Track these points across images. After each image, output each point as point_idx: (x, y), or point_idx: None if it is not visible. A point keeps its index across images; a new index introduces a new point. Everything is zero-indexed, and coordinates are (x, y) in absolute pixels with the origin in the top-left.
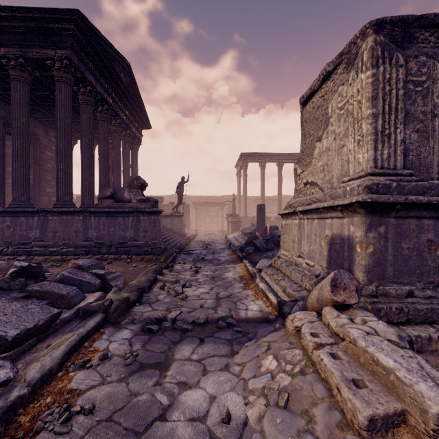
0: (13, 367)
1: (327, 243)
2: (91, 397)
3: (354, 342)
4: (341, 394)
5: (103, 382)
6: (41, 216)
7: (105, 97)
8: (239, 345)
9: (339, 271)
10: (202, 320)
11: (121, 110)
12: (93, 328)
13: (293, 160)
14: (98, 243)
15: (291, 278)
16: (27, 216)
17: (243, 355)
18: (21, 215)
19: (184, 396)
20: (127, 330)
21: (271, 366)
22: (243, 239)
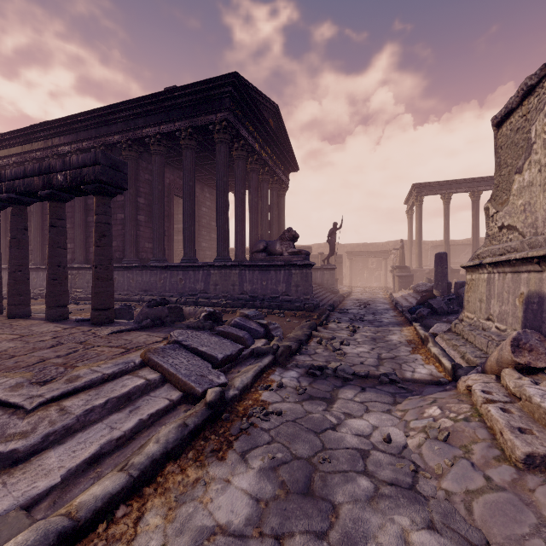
0: (226, 377)
1: (522, 303)
2: (277, 407)
3: (529, 399)
4: (503, 436)
5: (284, 401)
6: (205, 270)
7: (255, 147)
8: (402, 398)
9: (525, 332)
10: (363, 373)
11: (269, 156)
12: (267, 364)
13: None
14: (252, 296)
15: (475, 345)
16: (194, 270)
17: (405, 404)
18: (190, 269)
19: (349, 421)
20: (293, 372)
21: (434, 413)
22: (415, 299)
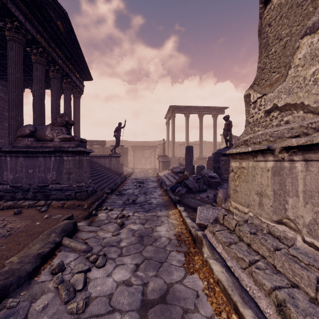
0: None
1: None
2: None
3: None
4: None
5: None
6: None
7: (38, 38)
8: None
9: None
10: None
11: (59, 56)
12: None
13: (211, 112)
14: (14, 186)
15: (275, 266)
16: None
17: None
18: None
19: None
20: None
21: None
22: (173, 177)
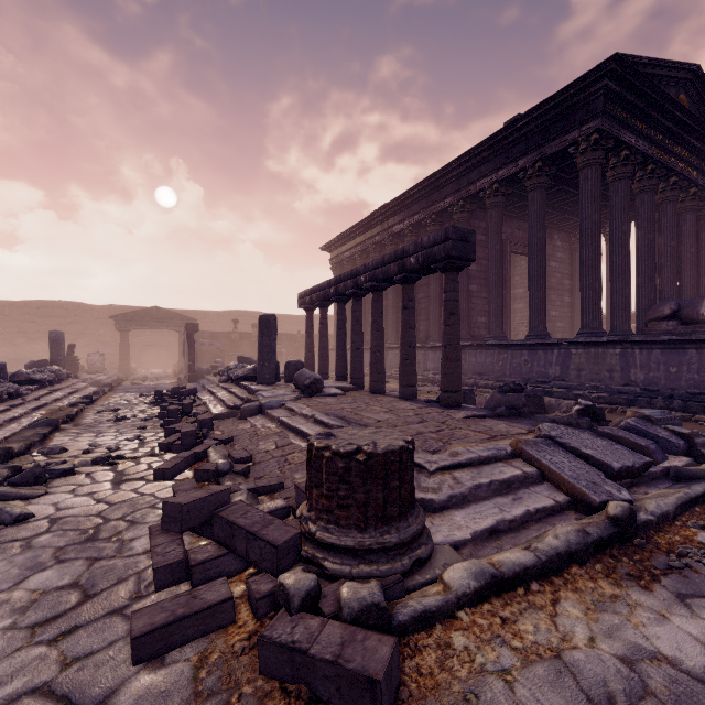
0: (629, 494)
1: None
2: None
3: None
4: None
5: None
6: (561, 349)
7: (649, 153)
8: None
9: None
10: None
11: (678, 158)
12: (701, 495)
13: None
14: (647, 390)
15: None
16: (544, 349)
17: None
18: (539, 348)
19: None
20: None
21: None
22: None
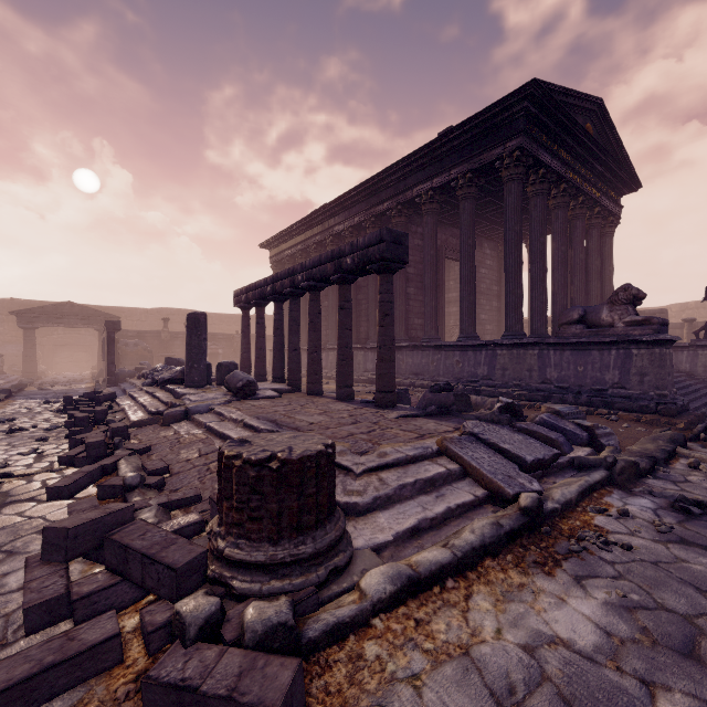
0: (539, 484)
1: None
2: (622, 539)
3: None
4: None
5: (632, 534)
6: (489, 350)
7: (562, 173)
8: None
9: None
10: None
11: (586, 180)
12: (599, 481)
13: None
14: (559, 387)
15: None
16: (474, 350)
17: None
18: (469, 349)
19: None
20: (645, 500)
21: None
22: None
